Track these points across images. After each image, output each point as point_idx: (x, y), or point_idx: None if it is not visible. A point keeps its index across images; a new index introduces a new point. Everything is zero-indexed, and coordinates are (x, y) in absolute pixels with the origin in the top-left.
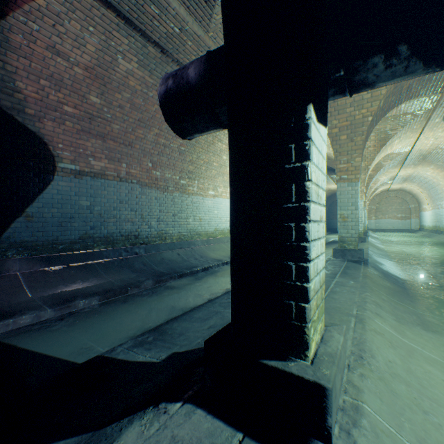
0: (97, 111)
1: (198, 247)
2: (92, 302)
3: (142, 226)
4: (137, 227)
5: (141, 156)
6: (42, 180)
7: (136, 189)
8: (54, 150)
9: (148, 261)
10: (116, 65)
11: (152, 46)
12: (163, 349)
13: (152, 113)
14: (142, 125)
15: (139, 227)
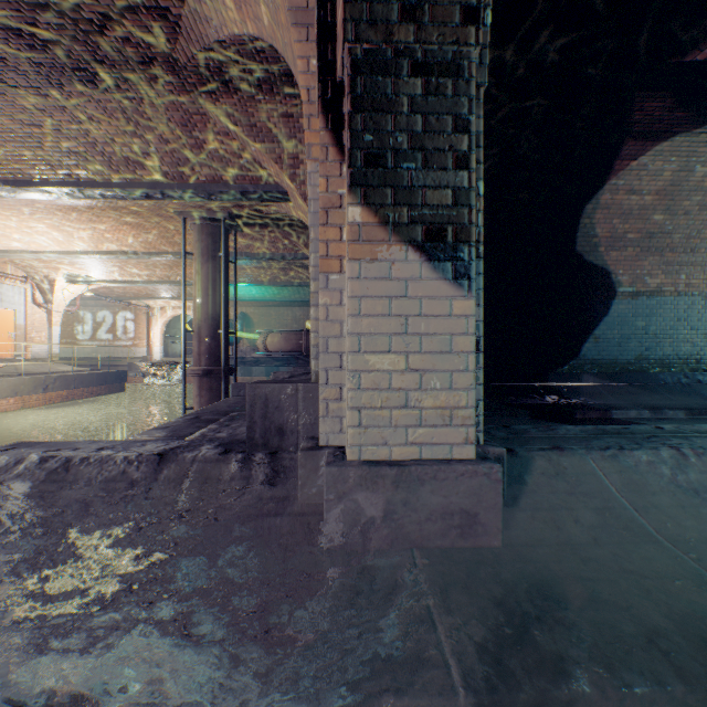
0: (656, 228)
1: None
2: (678, 415)
3: (704, 348)
4: (696, 350)
5: (705, 261)
6: (605, 306)
7: (696, 302)
8: (614, 277)
9: None
10: (690, 176)
11: None
12: None
13: None
14: None
15: (699, 349)
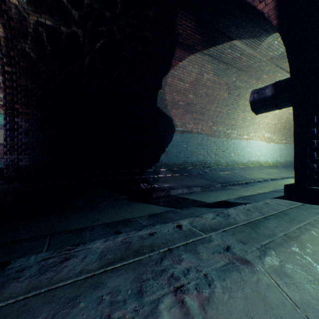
0: (191, 101)
1: (237, 171)
2: (198, 189)
3: (207, 157)
4: (205, 158)
5: (207, 119)
6: (171, 136)
7: (204, 137)
8: (174, 122)
9: (212, 176)
10: (202, 78)
11: (222, 64)
12: (250, 201)
13: (215, 96)
14: (209, 103)
15: (206, 158)
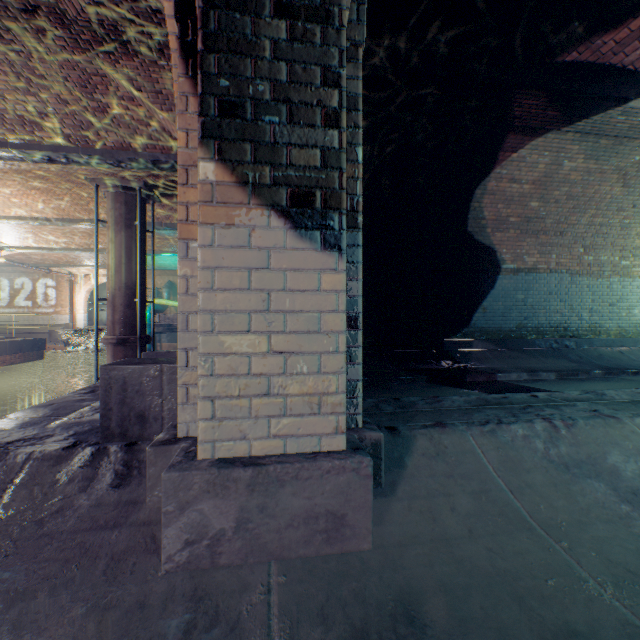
0: (533, 213)
1: None
2: (550, 376)
3: (570, 318)
4: (564, 319)
5: (571, 243)
6: (491, 281)
7: (564, 278)
8: (499, 255)
9: (581, 354)
10: (559, 169)
11: (604, 139)
12: None
13: (589, 195)
14: (575, 212)
15: (567, 318)
